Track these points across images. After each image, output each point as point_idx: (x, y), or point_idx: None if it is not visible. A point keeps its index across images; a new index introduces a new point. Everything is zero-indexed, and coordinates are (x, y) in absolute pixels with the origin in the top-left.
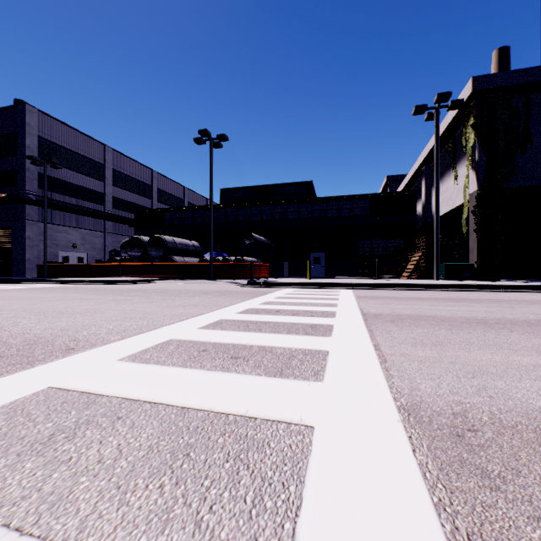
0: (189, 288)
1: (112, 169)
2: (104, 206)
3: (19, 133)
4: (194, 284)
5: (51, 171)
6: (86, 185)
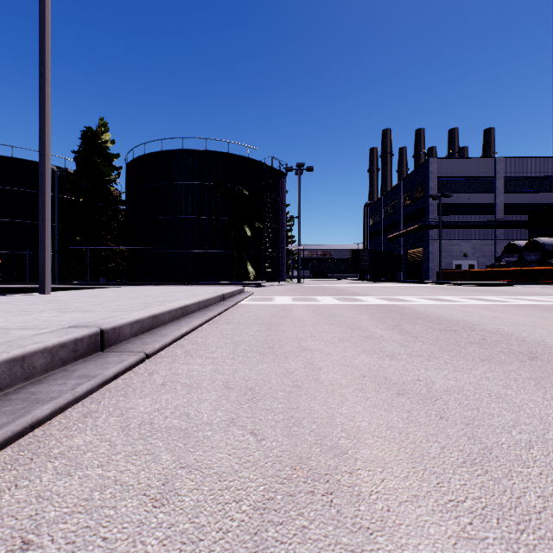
0: (513, 290)
1: (504, 177)
2: (494, 216)
3: (425, 181)
4: (547, 289)
5: (446, 199)
6: (476, 201)
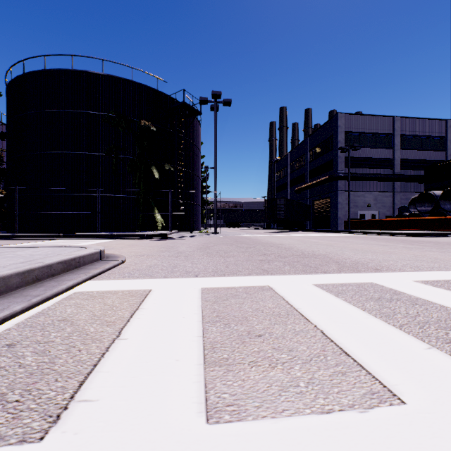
0: None
1: (400, 135)
2: (392, 170)
3: (334, 135)
4: None
5: (352, 153)
6: (377, 156)
